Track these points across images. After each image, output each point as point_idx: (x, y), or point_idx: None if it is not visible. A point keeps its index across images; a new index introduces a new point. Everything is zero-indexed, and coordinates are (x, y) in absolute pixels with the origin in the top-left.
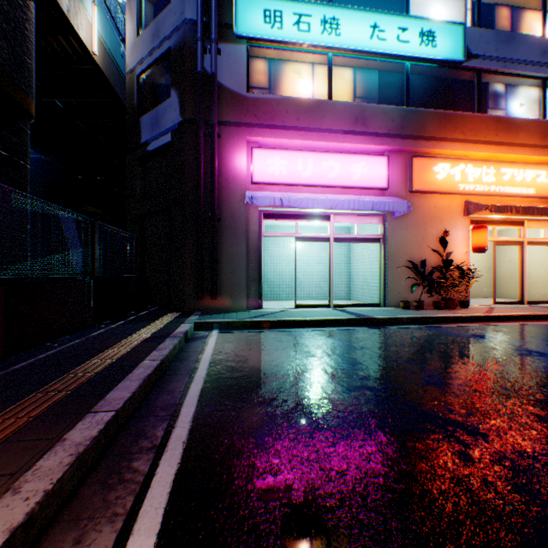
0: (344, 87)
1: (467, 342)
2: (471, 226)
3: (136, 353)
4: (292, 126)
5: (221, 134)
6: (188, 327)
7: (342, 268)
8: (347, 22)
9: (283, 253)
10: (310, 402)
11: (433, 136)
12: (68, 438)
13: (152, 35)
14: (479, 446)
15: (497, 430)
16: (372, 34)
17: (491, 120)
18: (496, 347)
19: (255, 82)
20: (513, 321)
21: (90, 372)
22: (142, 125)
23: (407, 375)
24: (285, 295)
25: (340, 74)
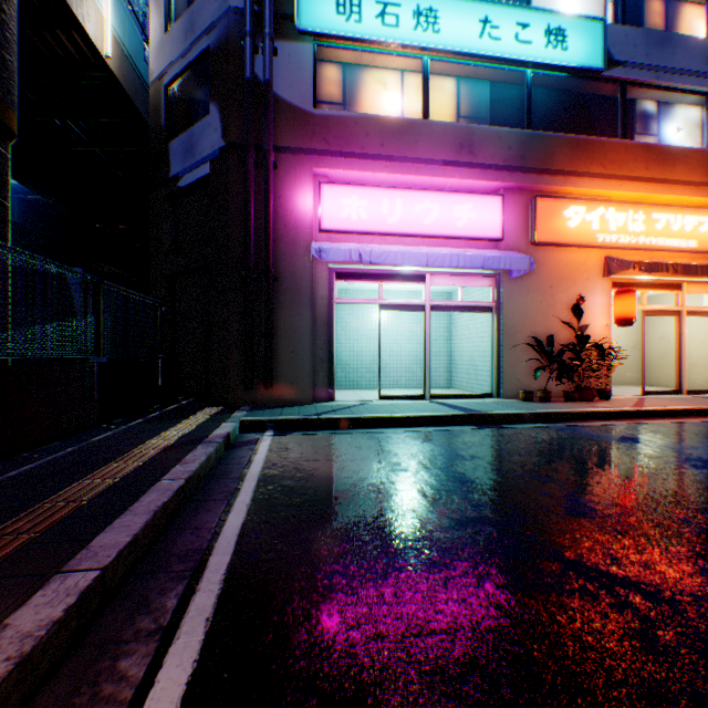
0: (444, 103)
1: (616, 448)
2: (613, 290)
3: (151, 468)
4: (374, 154)
5: (278, 163)
6: (231, 428)
7: (440, 346)
8: (448, 15)
9: (363, 327)
10: (403, 546)
11: (563, 169)
12: (12, 625)
13: (185, 30)
14: (671, 623)
15: (692, 593)
16: (483, 31)
17: (640, 148)
18: (657, 455)
19: (325, 95)
20: (672, 418)
21: (76, 499)
22: (171, 152)
23: (541, 499)
24: (365, 383)
25: (439, 86)
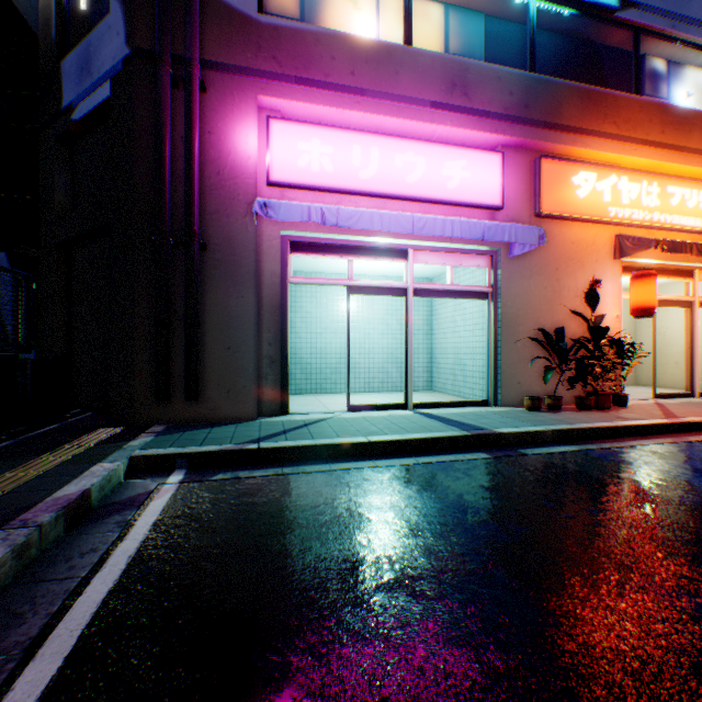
0: (430, 35)
1: None
2: (622, 276)
3: None
4: (342, 84)
5: (208, 84)
6: (98, 478)
7: (419, 342)
8: None
9: (327, 318)
10: None
11: (573, 125)
12: None
13: None
14: None
15: None
16: None
17: (656, 108)
18: None
19: (276, 6)
20: None
21: None
22: (64, 74)
23: None
24: (330, 386)
25: (423, 12)
